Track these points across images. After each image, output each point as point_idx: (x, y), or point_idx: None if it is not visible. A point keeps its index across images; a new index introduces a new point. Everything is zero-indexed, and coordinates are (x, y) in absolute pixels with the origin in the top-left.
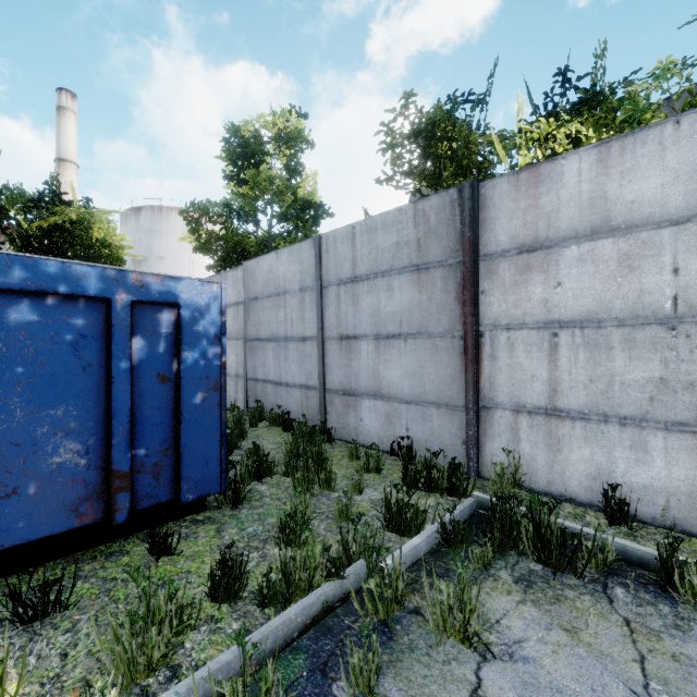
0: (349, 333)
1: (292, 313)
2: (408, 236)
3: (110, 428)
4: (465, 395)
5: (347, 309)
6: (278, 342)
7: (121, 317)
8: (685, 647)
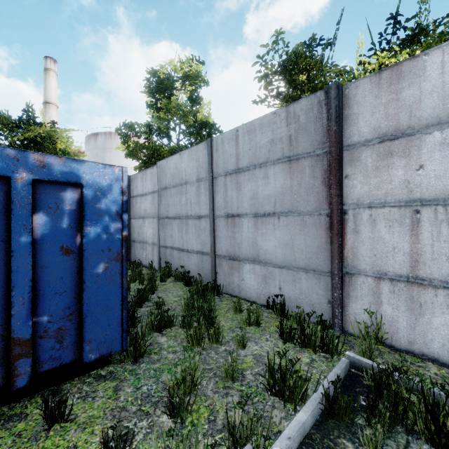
0: (233, 212)
1: (191, 198)
2: (281, 134)
3: (9, 299)
4: (331, 263)
5: (232, 194)
6: (181, 219)
7: (21, 194)
8: None
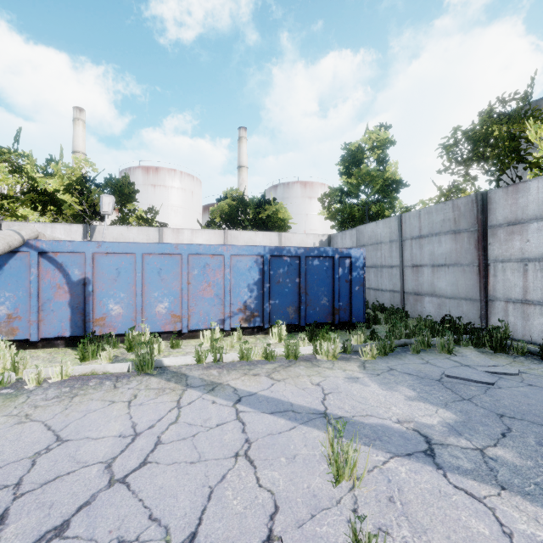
0: (417, 264)
1: (385, 253)
2: (449, 216)
3: (334, 295)
4: (479, 294)
5: (416, 252)
6: (376, 268)
7: (336, 262)
8: (530, 365)
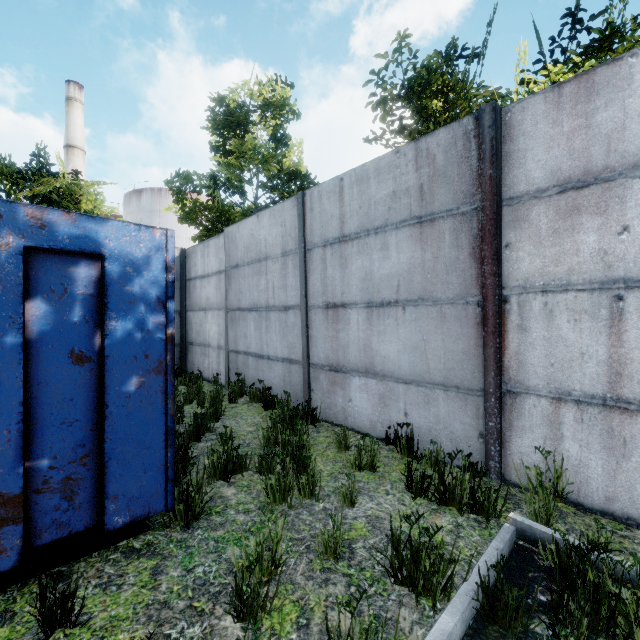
0: (336, 301)
1: (274, 280)
2: (408, 183)
3: None
4: (484, 377)
5: (334, 274)
6: (259, 312)
7: (6, 270)
8: None
